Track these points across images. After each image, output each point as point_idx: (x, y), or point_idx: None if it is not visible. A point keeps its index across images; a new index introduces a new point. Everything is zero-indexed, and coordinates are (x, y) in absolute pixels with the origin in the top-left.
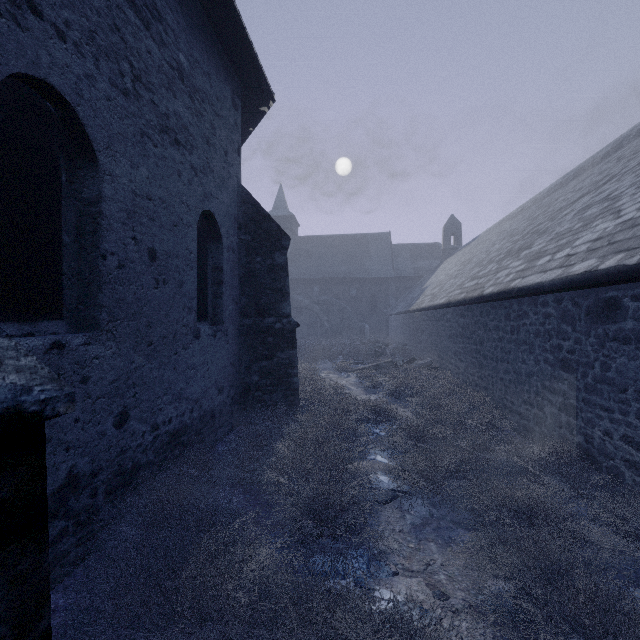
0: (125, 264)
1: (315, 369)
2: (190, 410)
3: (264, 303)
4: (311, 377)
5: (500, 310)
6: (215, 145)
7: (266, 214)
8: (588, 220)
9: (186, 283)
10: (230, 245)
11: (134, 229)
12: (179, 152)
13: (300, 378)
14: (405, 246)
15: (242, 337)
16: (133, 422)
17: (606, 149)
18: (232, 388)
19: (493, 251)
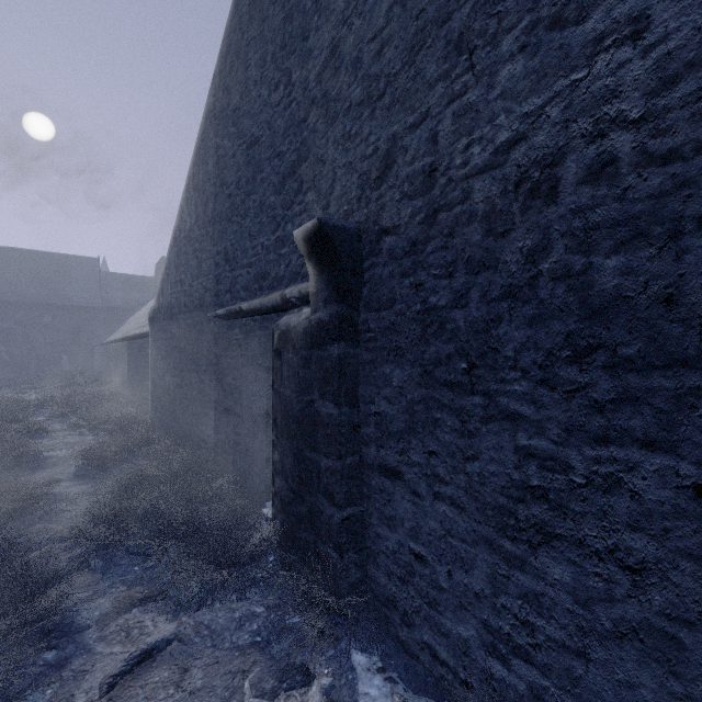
0: None
1: None
2: None
3: None
4: None
5: (130, 345)
6: None
7: None
8: None
9: None
10: None
11: None
12: None
13: None
14: (118, 275)
15: None
16: None
17: None
18: None
19: None
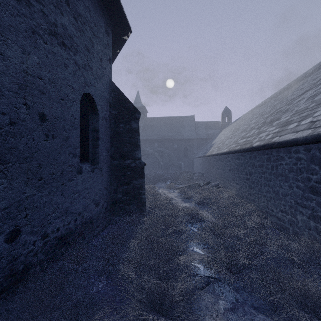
0: (17, 122)
1: (155, 187)
2: (74, 220)
3: (125, 151)
4: (153, 193)
5: (263, 155)
6: (93, 53)
7: (126, 98)
8: (319, 101)
9: (71, 138)
10: (104, 116)
11: (25, 98)
12: (65, 51)
13: (147, 193)
14: (202, 122)
15: (112, 171)
16: (24, 235)
17: (313, 68)
18: (105, 202)
19: (252, 123)
